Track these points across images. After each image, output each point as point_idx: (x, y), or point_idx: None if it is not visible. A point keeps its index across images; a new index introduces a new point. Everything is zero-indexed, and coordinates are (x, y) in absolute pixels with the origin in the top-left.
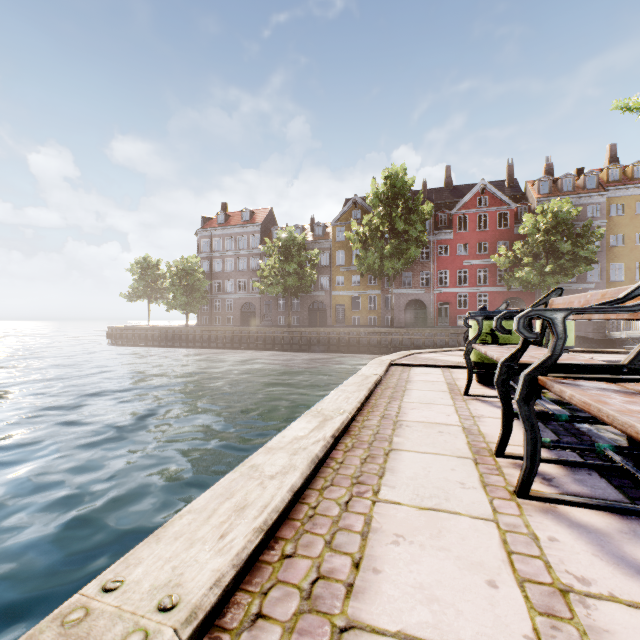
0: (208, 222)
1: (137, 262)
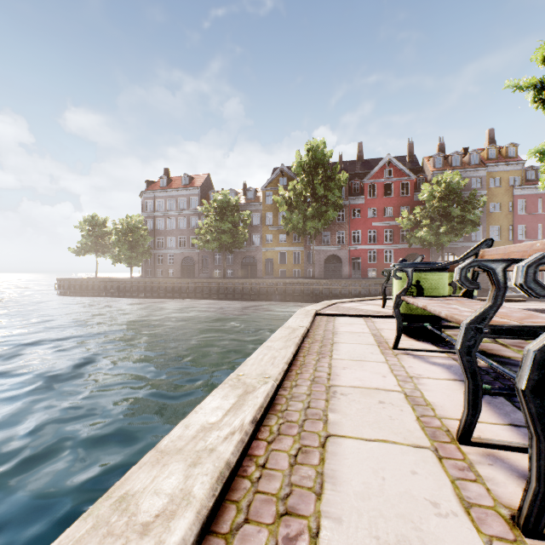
0: (151, 185)
1: (85, 220)
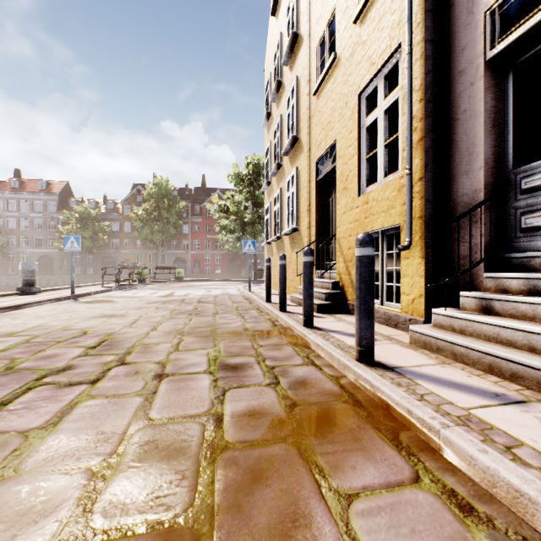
0: None
1: None
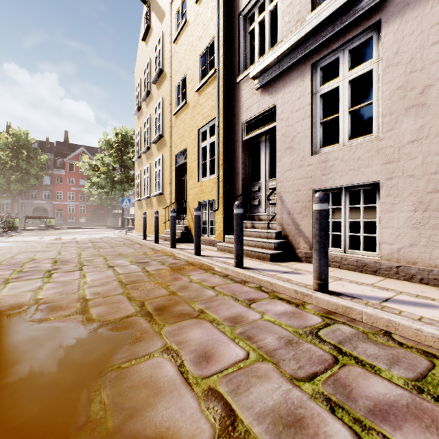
0: None
1: None
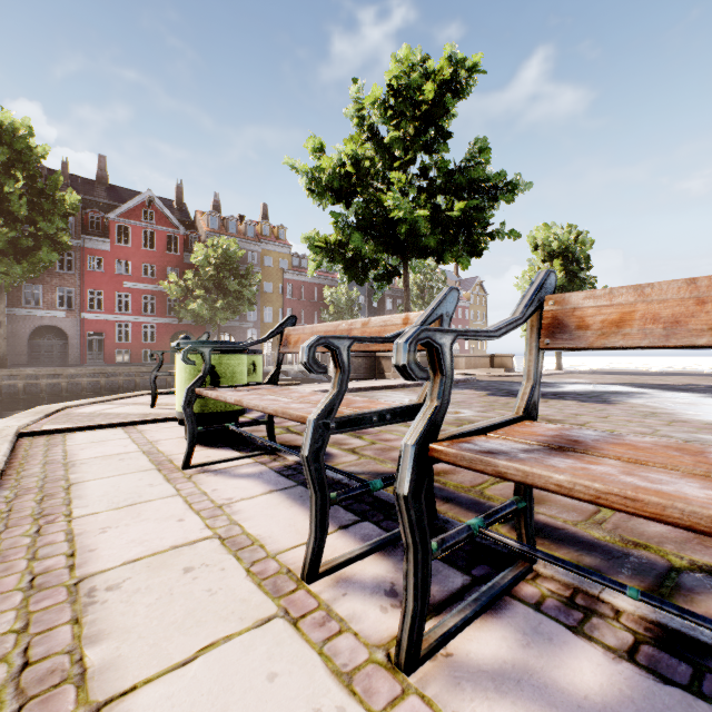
0: None
1: None
